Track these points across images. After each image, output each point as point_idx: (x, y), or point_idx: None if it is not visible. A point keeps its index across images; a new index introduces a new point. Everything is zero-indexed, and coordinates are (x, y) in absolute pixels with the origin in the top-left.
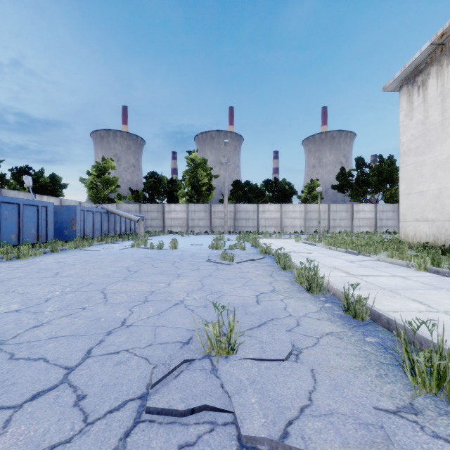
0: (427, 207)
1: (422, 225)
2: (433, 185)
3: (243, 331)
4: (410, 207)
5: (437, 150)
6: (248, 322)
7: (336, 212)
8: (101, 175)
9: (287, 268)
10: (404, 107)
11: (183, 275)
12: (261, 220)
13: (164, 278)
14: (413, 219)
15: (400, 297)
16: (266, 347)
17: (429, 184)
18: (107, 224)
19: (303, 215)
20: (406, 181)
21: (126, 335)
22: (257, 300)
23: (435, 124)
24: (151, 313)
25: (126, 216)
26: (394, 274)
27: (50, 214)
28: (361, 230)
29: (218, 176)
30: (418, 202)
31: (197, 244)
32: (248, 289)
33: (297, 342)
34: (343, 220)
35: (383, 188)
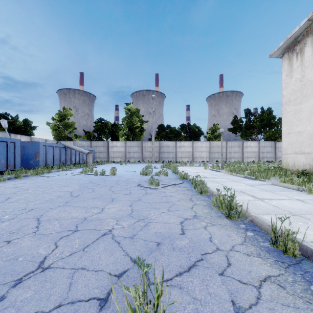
0: (304, 143)
1: (300, 156)
2: (309, 126)
3: (172, 278)
4: (290, 143)
5: (312, 100)
6: (176, 263)
7: (231, 147)
8: (62, 120)
9: (203, 193)
10: (286, 69)
11: (117, 199)
12: (178, 153)
13: (100, 202)
14: (293, 152)
15: (311, 222)
16: (202, 312)
17: (306, 126)
18: (65, 156)
19: (208, 149)
20: (287, 124)
21: (36, 287)
22: (182, 228)
23: (310, 81)
24: (76, 248)
25: (79, 150)
26: (292, 197)
27: (18, 148)
28: (248, 160)
29: (147, 121)
30: (296, 140)
31: (131, 171)
32: (173, 214)
33: (236, 297)
34: (236, 153)
35: (264, 131)
